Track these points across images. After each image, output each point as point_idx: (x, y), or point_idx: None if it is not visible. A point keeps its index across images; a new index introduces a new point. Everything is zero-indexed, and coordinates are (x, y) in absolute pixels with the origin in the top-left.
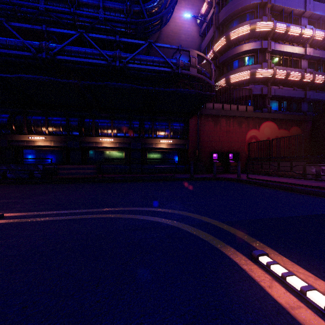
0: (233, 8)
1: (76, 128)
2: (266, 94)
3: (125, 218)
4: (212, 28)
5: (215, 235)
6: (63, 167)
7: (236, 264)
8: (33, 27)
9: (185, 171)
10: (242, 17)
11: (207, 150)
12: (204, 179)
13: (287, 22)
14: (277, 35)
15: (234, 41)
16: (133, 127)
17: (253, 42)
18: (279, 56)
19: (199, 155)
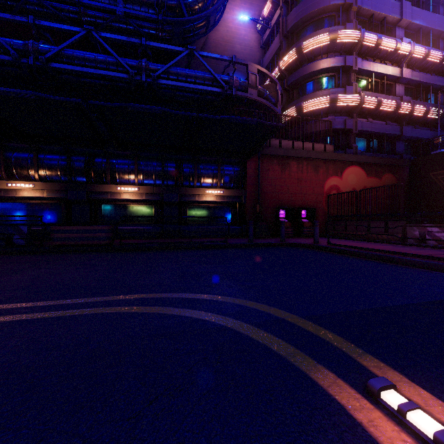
0: (306, 10)
1: (82, 171)
2: (351, 128)
3: (147, 314)
4: (278, 37)
5: (295, 345)
6: (59, 229)
7: (343, 410)
8: (13, 18)
9: (240, 234)
10: (319, 23)
11: (271, 205)
12: (268, 246)
13: (377, 32)
14: (364, 49)
15: (308, 56)
16: (167, 171)
17: (333, 57)
18: (368, 78)
19: (260, 212)
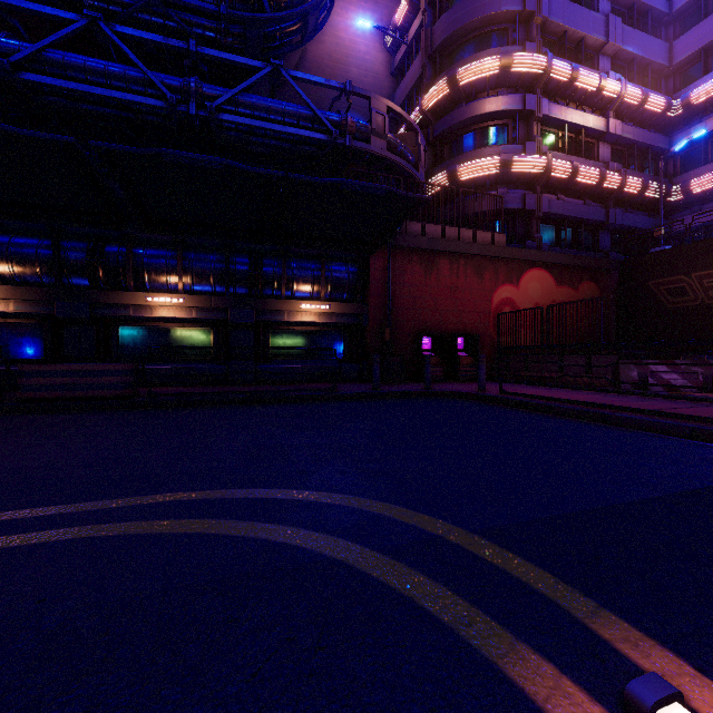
0: (464, 18)
1: (81, 267)
2: (532, 209)
3: (180, 536)
4: (419, 59)
5: (469, 596)
6: (34, 369)
7: None
8: None
9: (359, 377)
10: (484, 39)
11: (409, 329)
12: (404, 396)
13: (572, 60)
14: (553, 86)
15: (467, 91)
16: (235, 270)
17: (505, 95)
18: (557, 131)
19: (391, 340)
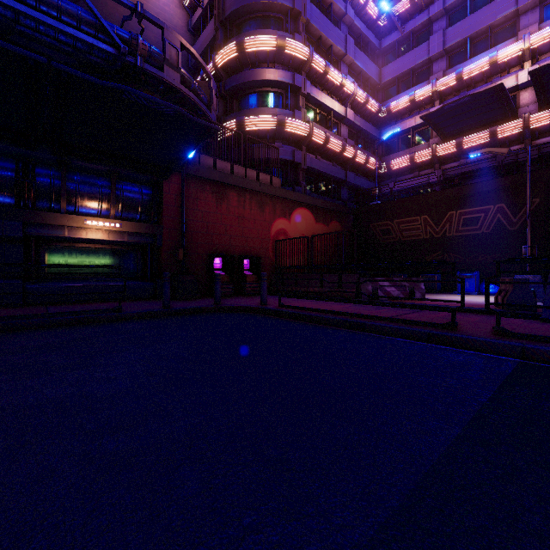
0: None
1: None
2: (299, 162)
3: None
4: (213, 22)
5: None
6: None
7: None
8: None
9: (153, 294)
10: (265, 21)
11: (202, 250)
12: (195, 312)
13: (325, 60)
14: (313, 73)
15: (252, 58)
16: None
17: (280, 70)
18: (316, 108)
19: (185, 260)
